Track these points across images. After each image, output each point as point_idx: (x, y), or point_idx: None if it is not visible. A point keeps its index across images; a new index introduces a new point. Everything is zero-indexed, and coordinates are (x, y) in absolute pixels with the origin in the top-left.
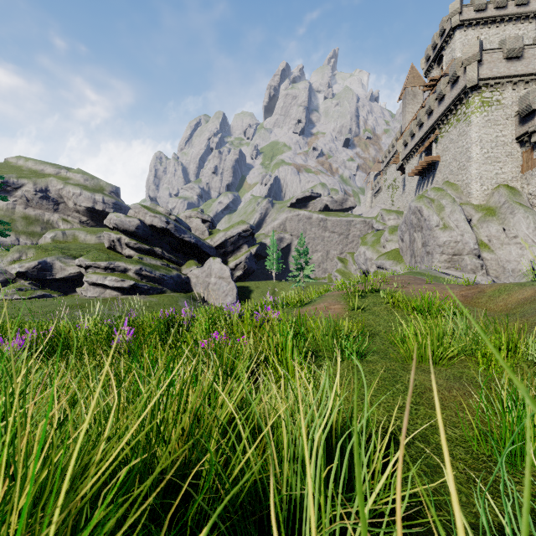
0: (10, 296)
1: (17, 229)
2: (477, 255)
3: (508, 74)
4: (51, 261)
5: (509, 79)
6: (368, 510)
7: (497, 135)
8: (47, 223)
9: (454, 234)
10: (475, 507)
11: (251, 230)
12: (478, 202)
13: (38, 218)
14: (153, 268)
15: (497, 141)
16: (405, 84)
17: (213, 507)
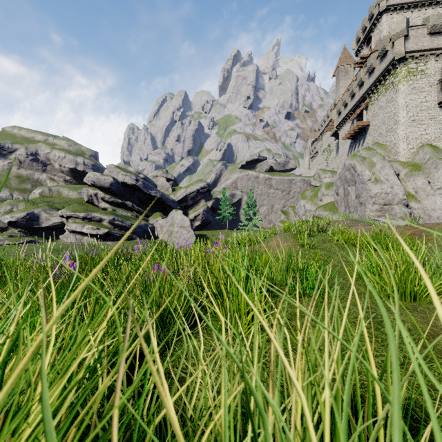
0: (2, 241)
1: (11, 186)
2: (406, 204)
3: (431, 47)
4: (38, 212)
5: (432, 51)
6: None
7: (421, 100)
8: (36, 181)
9: (384, 187)
10: None
11: (208, 187)
12: (405, 159)
13: (29, 177)
14: (124, 218)
15: (421, 106)
16: (339, 62)
17: None
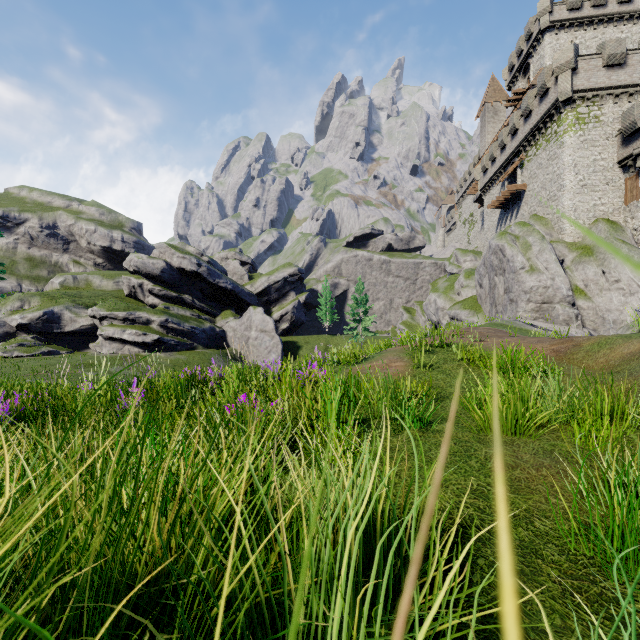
0: (9, 352)
1: (19, 272)
2: (571, 302)
3: (609, 85)
4: (59, 311)
5: (610, 90)
6: (424, 639)
7: (594, 158)
8: (55, 265)
9: (543, 278)
10: (574, 633)
11: (300, 274)
12: (572, 239)
13: (45, 259)
14: (182, 319)
15: (594, 165)
16: (484, 98)
17: (199, 638)
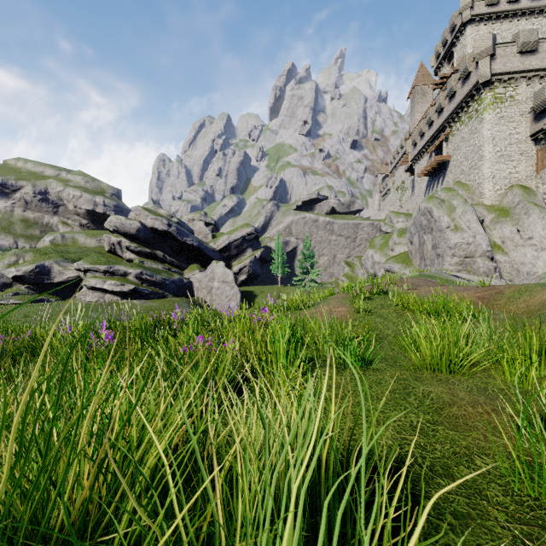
0: (6, 300)
1: (15, 232)
2: (490, 257)
3: (522, 69)
4: (49, 265)
5: (523, 74)
6: None
7: (510, 132)
8: (46, 226)
9: (466, 236)
10: None
11: (256, 233)
12: (491, 202)
13: (38, 221)
14: (154, 272)
15: (510, 138)
16: (414, 82)
17: None
